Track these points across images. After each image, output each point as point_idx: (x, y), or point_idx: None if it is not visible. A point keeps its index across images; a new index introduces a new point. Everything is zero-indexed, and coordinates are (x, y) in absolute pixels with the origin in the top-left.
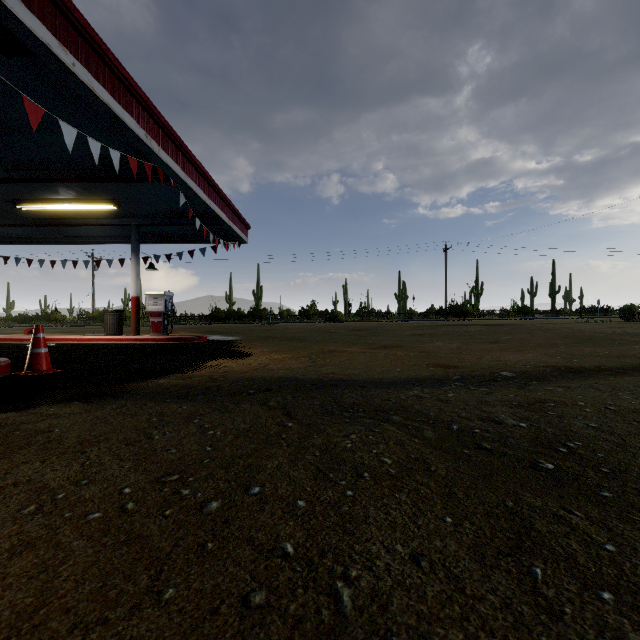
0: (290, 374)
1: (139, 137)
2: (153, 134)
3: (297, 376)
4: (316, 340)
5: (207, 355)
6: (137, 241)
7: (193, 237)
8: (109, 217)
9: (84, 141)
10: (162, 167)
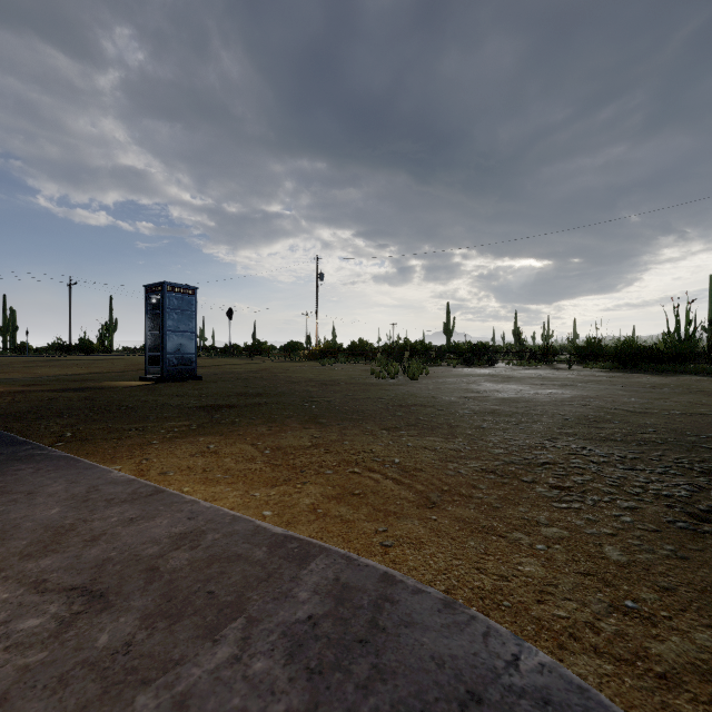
0: None
1: None
2: None
3: None
4: None
5: None
6: None
7: None
8: None
9: None
10: None
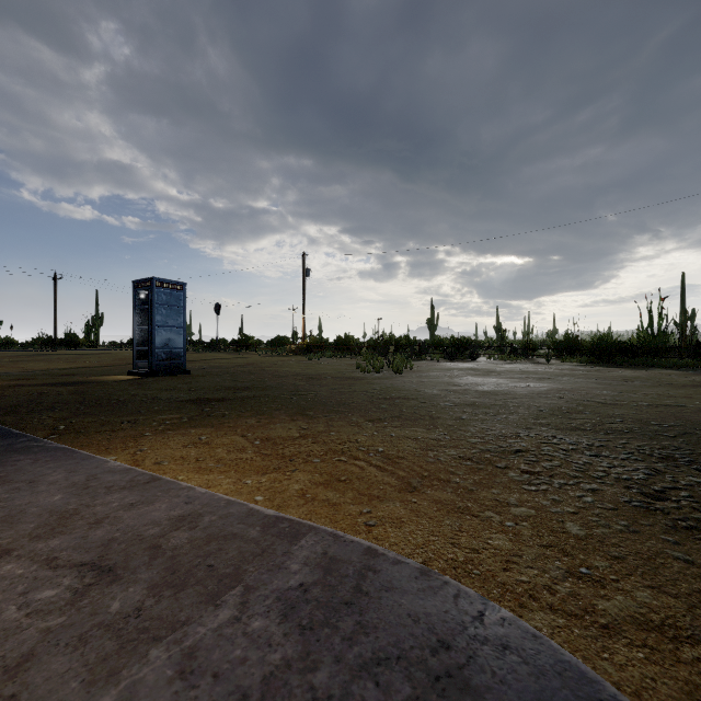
0: None
1: None
2: None
3: None
4: None
5: None
6: None
7: None
8: None
9: None
10: None
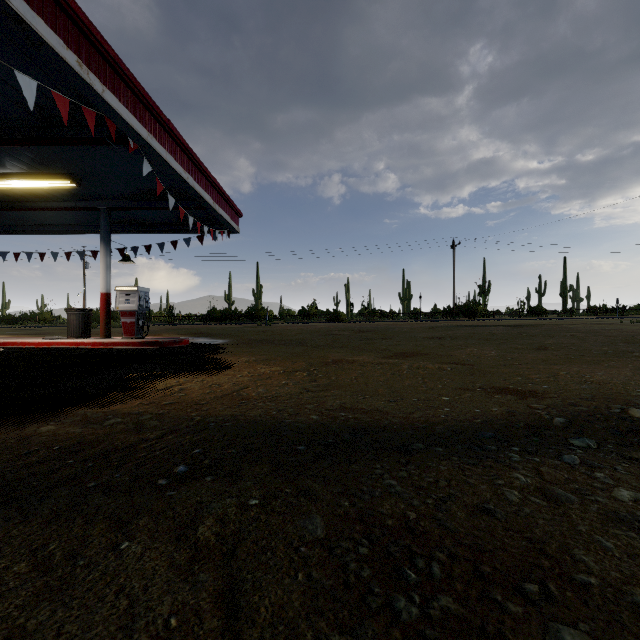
0: (273, 412)
1: (66, 62)
2: (93, 66)
3: (283, 417)
4: (317, 344)
5: (172, 367)
6: (107, 228)
7: (177, 226)
8: (74, 199)
9: (2, 78)
10: (113, 118)
